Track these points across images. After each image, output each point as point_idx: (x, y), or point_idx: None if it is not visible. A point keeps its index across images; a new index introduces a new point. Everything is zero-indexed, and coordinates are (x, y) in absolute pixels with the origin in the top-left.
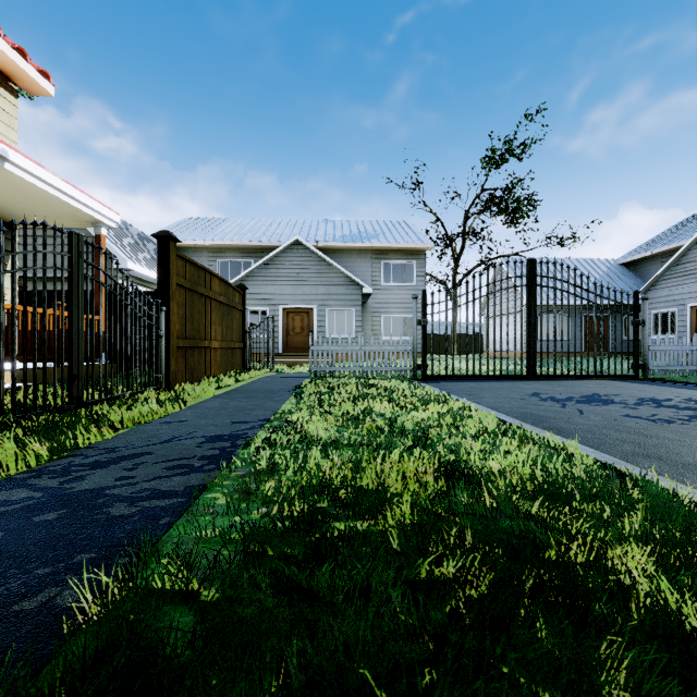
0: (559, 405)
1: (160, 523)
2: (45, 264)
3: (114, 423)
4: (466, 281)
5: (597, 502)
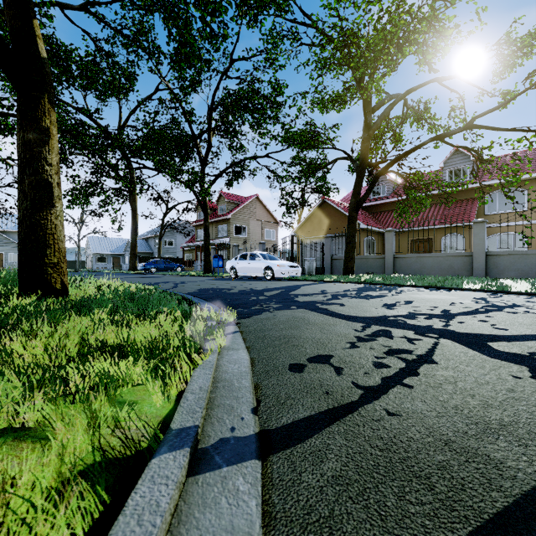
0: None
1: None
2: None
3: None
4: None
5: None
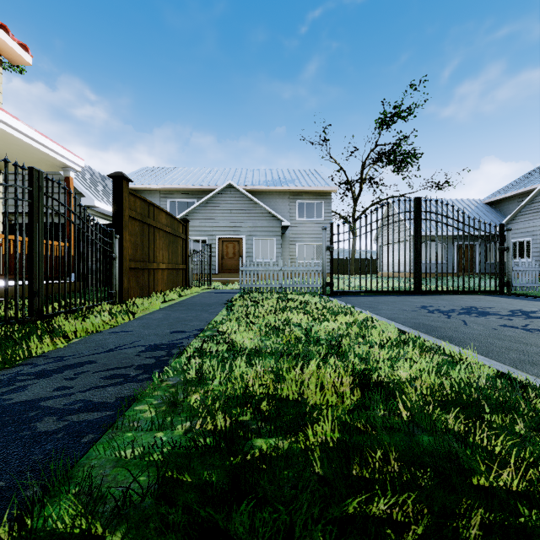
0: (445, 316)
1: (82, 441)
2: (6, 195)
3: (68, 333)
4: (365, 215)
5: (509, 415)
